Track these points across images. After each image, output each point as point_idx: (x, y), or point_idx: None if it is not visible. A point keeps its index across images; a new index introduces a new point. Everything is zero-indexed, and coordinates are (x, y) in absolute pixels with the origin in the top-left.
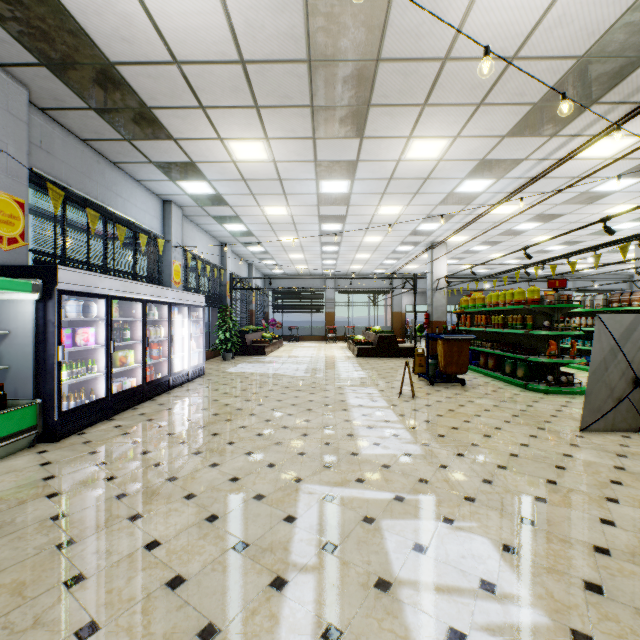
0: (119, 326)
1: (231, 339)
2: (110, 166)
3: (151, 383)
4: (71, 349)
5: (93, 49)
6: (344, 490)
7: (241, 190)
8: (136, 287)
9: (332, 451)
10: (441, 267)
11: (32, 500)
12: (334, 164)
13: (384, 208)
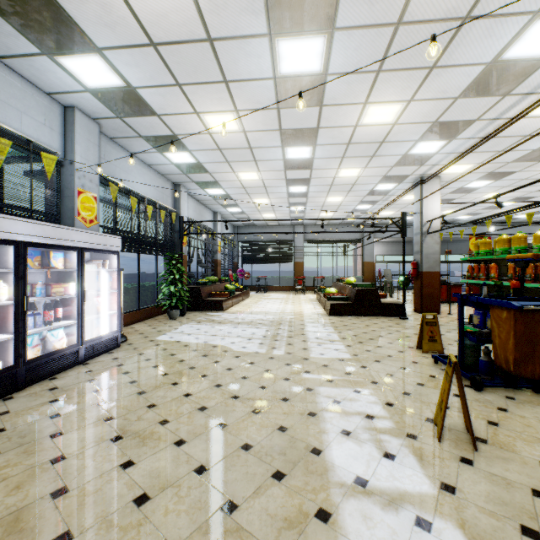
0: None
1: (177, 293)
2: None
3: None
4: None
5: None
6: None
7: (159, 75)
8: None
9: None
10: (433, 206)
11: None
12: None
13: (373, 110)
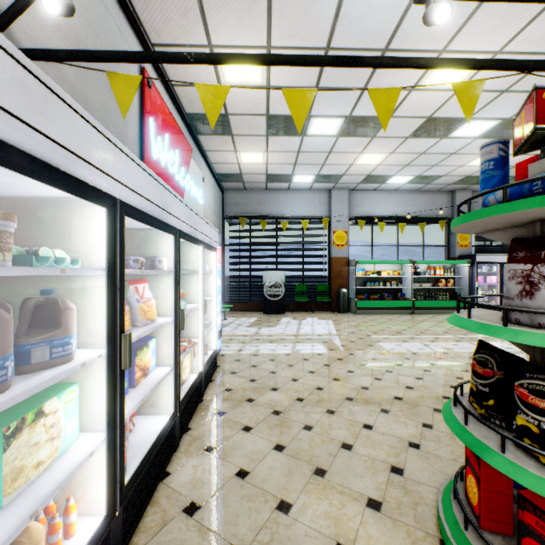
0: None
1: None
2: None
3: None
4: (481, 283)
5: None
6: None
7: None
8: None
9: None
10: None
11: None
12: None
13: None
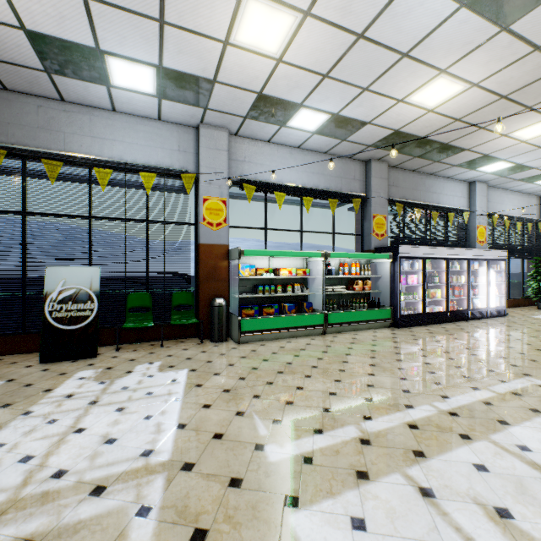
0: (430, 274)
1: None
2: (428, 177)
3: (452, 312)
4: (404, 285)
5: (413, 137)
6: None
7: (540, 155)
8: (441, 251)
9: None
10: None
11: (388, 341)
12: None
13: None
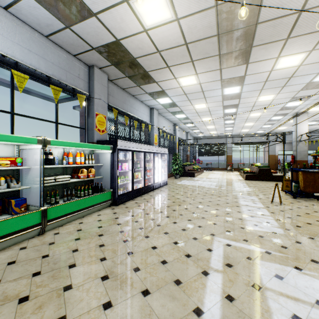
0: (136, 162)
1: (178, 168)
2: (131, 97)
3: (147, 186)
4: (121, 171)
5: (129, 55)
6: (236, 243)
7: (183, 99)
8: (141, 146)
9: (230, 225)
10: (303, 127)
11: (113, 224)
12: (231, 79)
13: (262, 97)
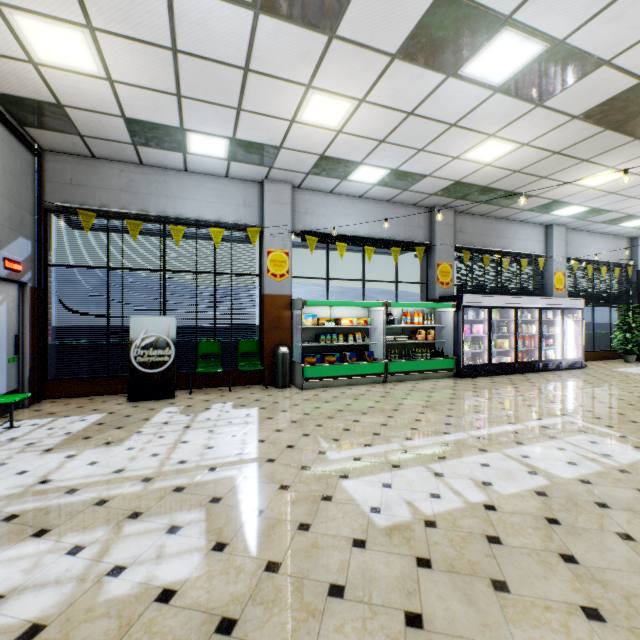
0: (497, 324)
1: (632, 340)
2: (499, 221)
3: (521, 363)
4: (468, 335)
5: (475, 186)
6: (588, 424)
7: (615, 199)
8: (508, 299)
9: (616, 416)
10: None
11: (447, 389)
12: None
13: None
